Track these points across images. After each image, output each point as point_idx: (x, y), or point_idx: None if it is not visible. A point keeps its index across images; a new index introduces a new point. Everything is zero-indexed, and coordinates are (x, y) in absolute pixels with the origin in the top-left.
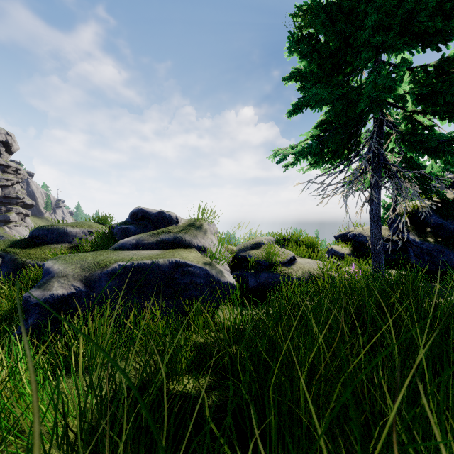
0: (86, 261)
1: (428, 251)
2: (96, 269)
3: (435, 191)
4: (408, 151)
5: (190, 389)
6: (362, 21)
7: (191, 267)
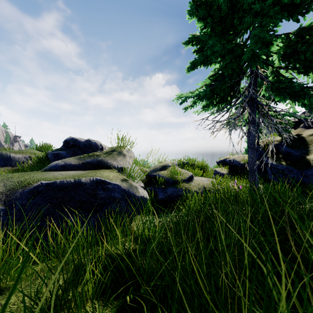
0: (10, 180)
1: (282, 171)
2: (19, 187)
3: (284, 130)
4: (275, 96)
5: None
6: None
7: (110, 184)
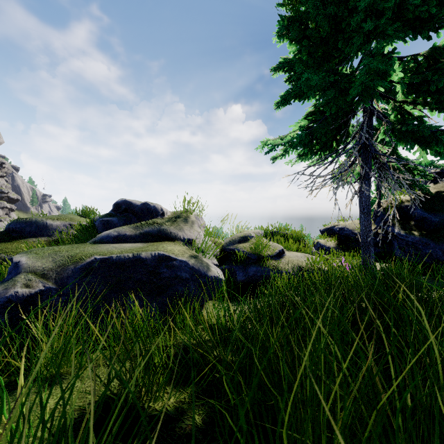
0: (59, 255)
1: (414, 244)
2: (70, 263)
3: (418, 185)
4: (398, 142)
5: (169, 406)
6: (355, 3)
7: (175, 260)
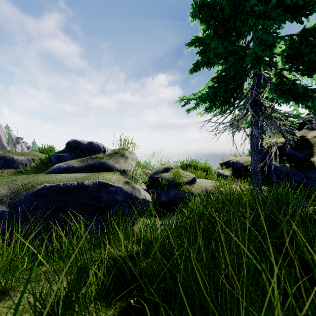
0: (14, 183)
1: (286, 173)
2: (23, 190)
3: (289, 131)
4: (279, 98)
5: None
6: None
7: (112, 186)
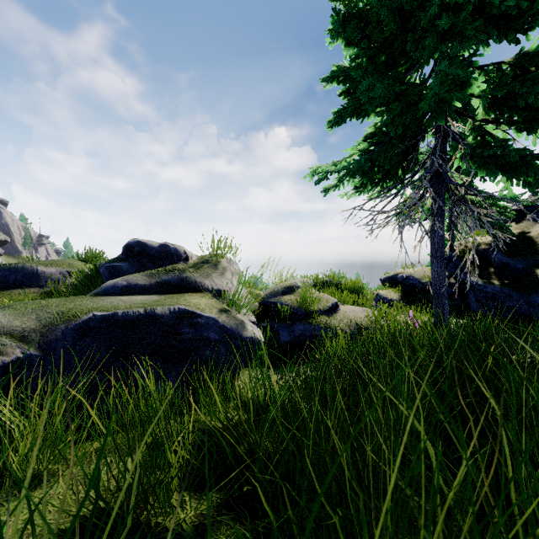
0: (46, 310)
1: (494, 295)
2: (60, 322)
3: (498, 224)
4: (478, 169)
5: (186, 523)
6: None
7: (201, 317)
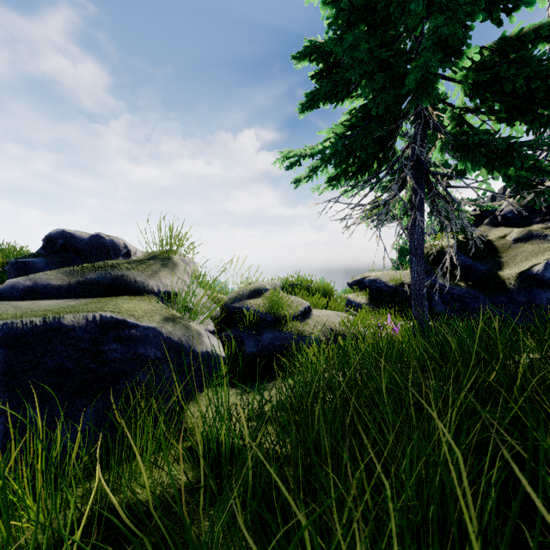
0: None
1: (460, 297)
2: None
3: (461, 227)
4: (459, 161)
5: None
6: None
7: (136, 328)
